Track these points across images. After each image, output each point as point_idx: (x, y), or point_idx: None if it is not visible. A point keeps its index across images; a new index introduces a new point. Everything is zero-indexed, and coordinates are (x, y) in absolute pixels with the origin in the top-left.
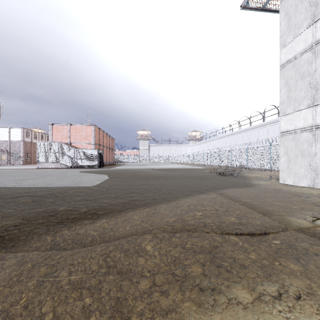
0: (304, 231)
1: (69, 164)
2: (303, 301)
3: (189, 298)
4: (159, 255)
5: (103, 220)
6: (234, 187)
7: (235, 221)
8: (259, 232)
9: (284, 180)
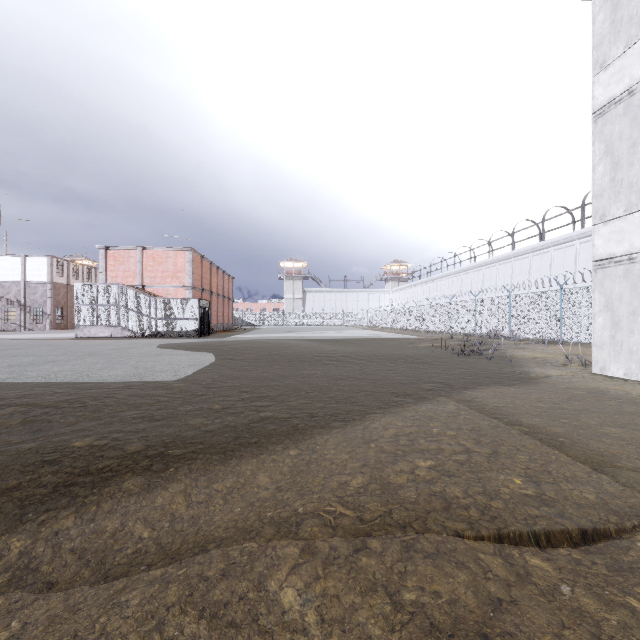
0: None
1: (139, 329)
2: None
3: None
4: (319, 629)
5: (177, 483)
6: (493, 383)
7: (527, 491)
8: (604, 533)
9: (602, 368)
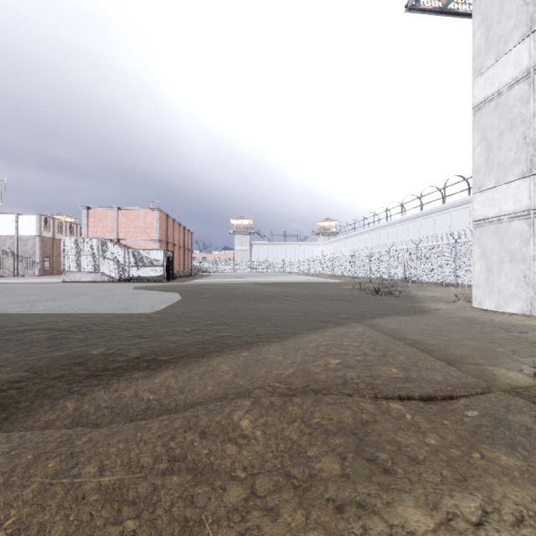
0: (521, 393)
1: (116, 275)
2: (530, 531)
3: (317, 524)
4: (263, 438)
5: (168, 373)
6: (395, 314)
7: (399, 375)
8: (441, 395)
9: (480, 303)
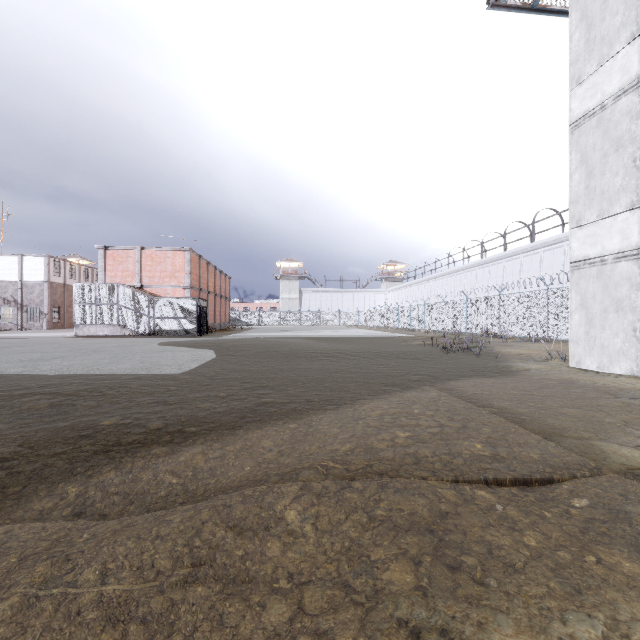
0: None
1: (138, 328)
2: None
3: None
4: (314, 534)
5: (196, 449)
6: (476, 375)
7: (484, 452)
8: (538, 478)
9: (578, 362)
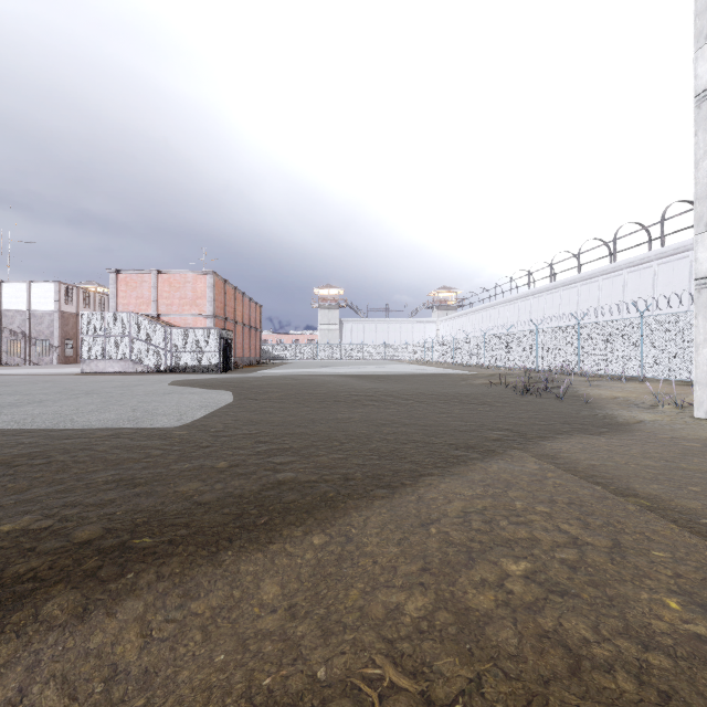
0: None
1: (153, 363)
2: None
3: None
4: None
5: (133, 602)
6: (576, 431)
7: (696, 628)
8: None
9: None
